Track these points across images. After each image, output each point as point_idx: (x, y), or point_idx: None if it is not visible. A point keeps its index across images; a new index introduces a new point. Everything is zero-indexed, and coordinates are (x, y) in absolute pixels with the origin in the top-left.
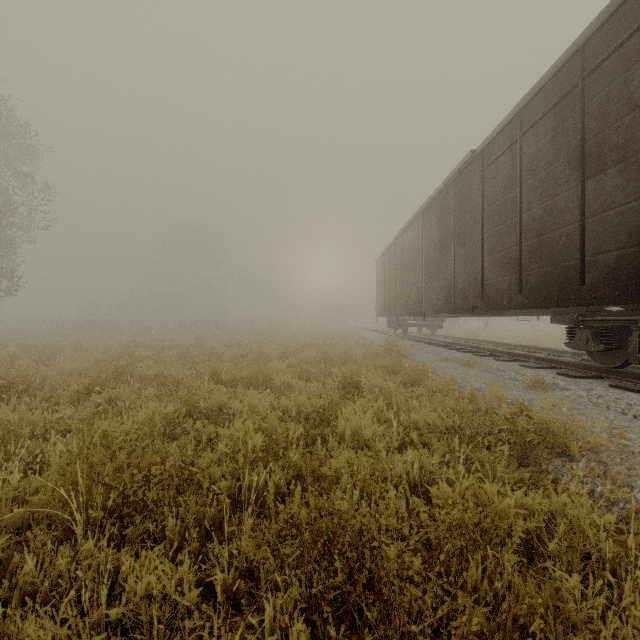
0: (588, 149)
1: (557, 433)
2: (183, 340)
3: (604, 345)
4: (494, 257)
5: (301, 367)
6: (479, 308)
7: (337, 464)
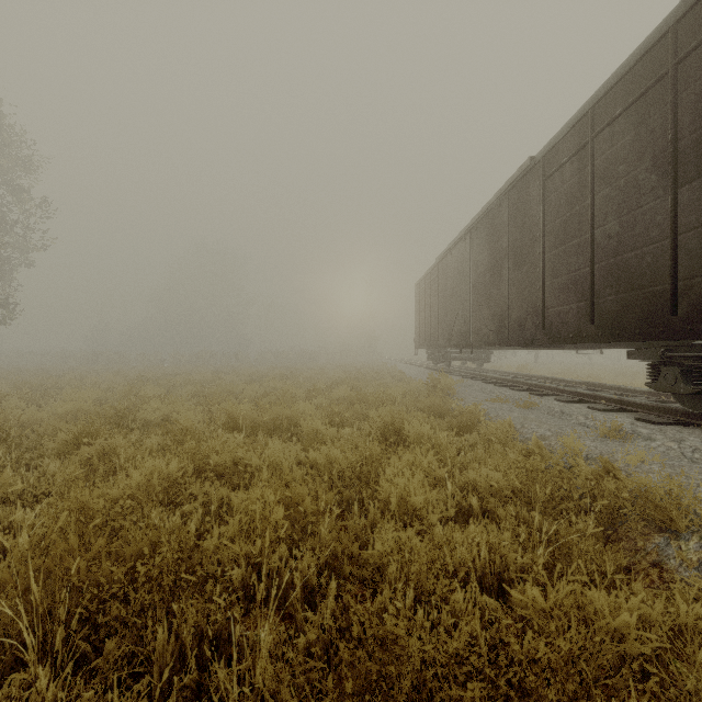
0: (682, 150)
1: (659, 503)
2: (198, 375)
3: (698, 387)
4: (558, 281)
5: (332, 409)
6: (539, 340)
7: (383, 548)
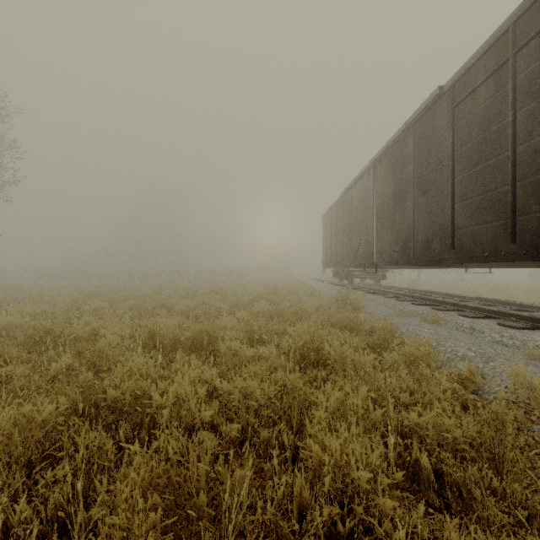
0: None
1: None
2: (142, 290)
3: None
4: (470, 202)
5: (252, 325)
6: (448, 260)
7: None
